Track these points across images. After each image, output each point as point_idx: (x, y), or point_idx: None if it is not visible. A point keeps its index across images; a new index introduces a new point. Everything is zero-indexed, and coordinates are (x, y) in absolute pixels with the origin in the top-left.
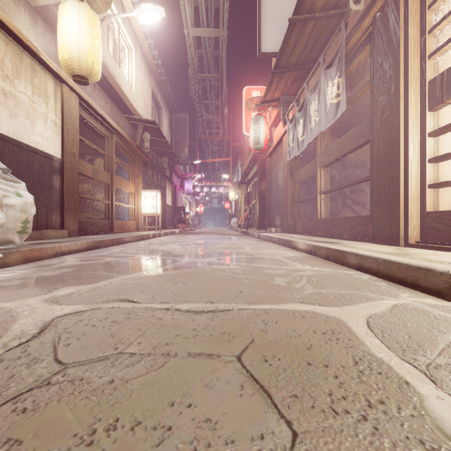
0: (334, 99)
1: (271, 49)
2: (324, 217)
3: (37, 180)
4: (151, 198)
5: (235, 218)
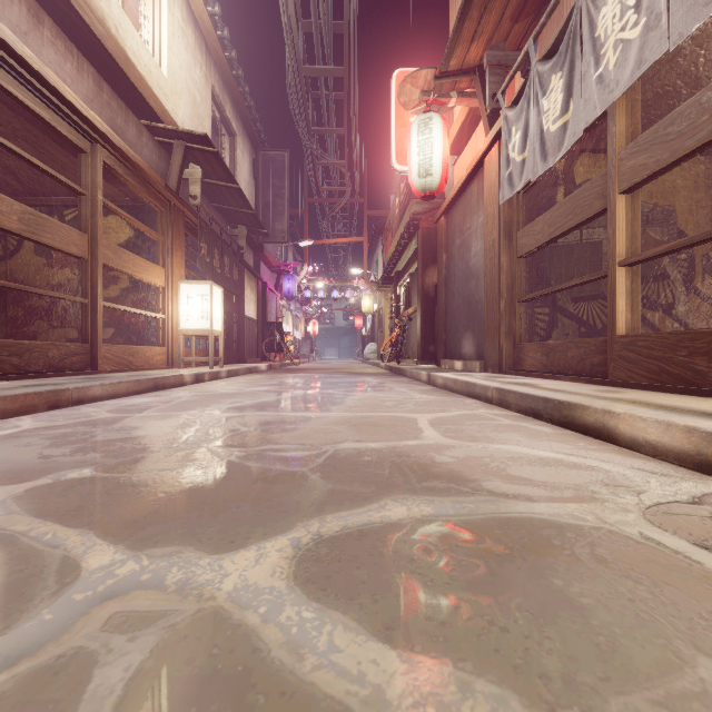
0: None
1: None
2: (632, 331)
3: None
4: (200, 298)
5: (372, 344)
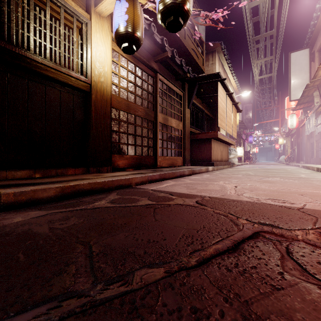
0: (314, 124)
1: (295, 98)
2: (317, 157)
3: None
4: (240, 150)
5: (283, 156)
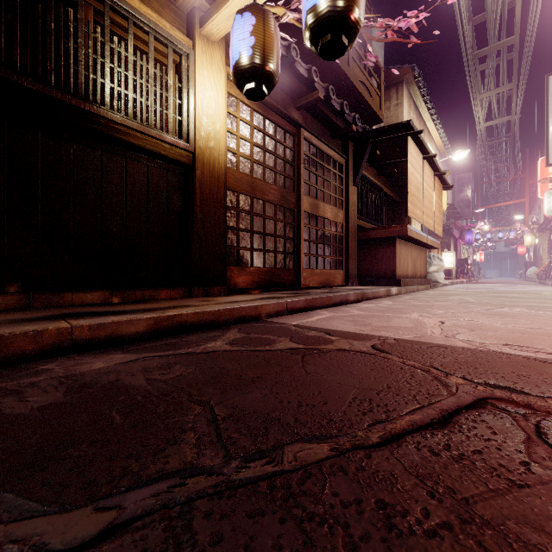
0: None
1: None
2: None
3: None
4: (449, 257)
5: (533, 268)
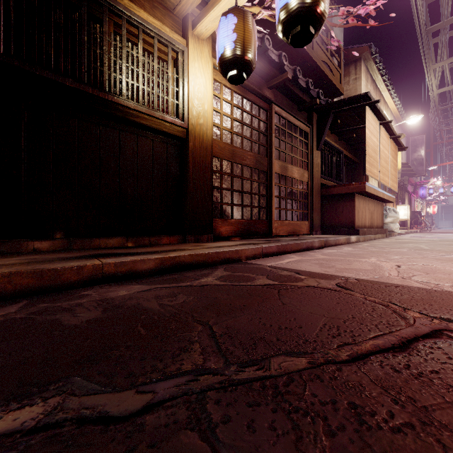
0: None
1: None
2: None
3: None
4: (404, 210)
5: None
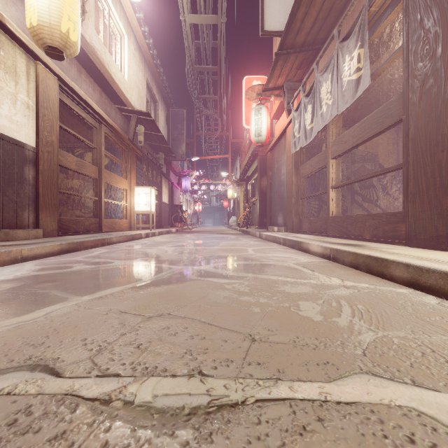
0: (353, 74)
1: (275, 27)
2: (336, 215)
3: (3, 171)
4: (145, 195)
5: (233, 217)
